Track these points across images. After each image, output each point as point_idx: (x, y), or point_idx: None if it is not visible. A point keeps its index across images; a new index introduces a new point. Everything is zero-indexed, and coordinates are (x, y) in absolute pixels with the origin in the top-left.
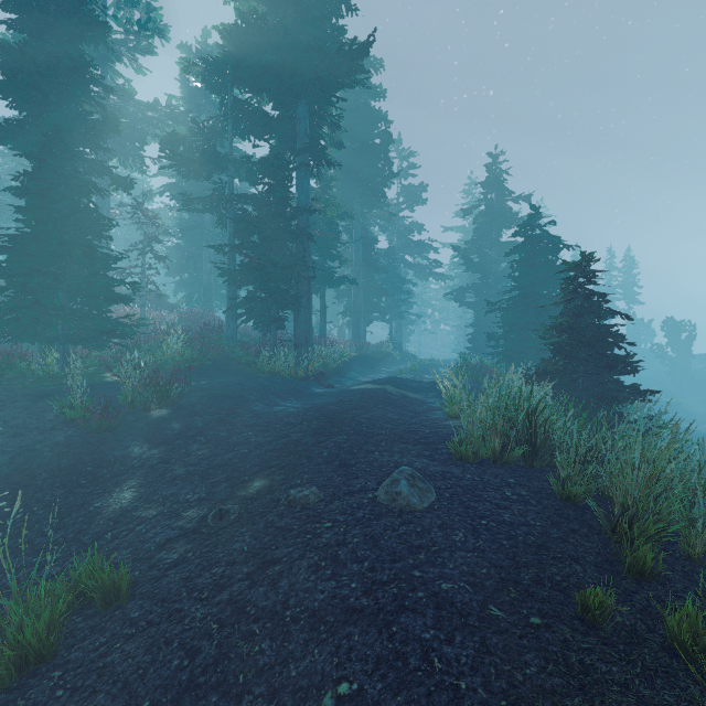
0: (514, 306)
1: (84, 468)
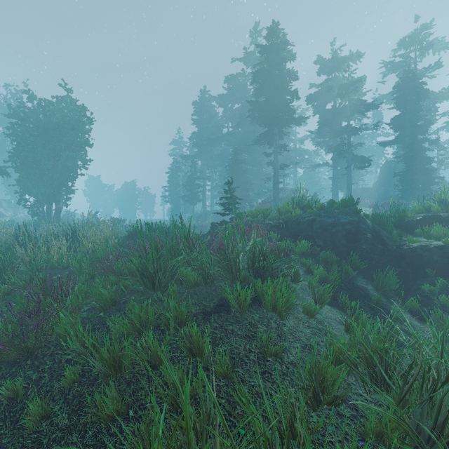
0: None
1: None
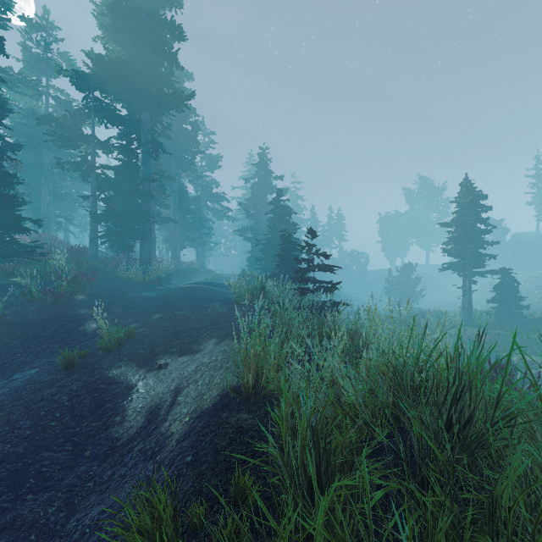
0: (270, 242)
1: (60, 318)
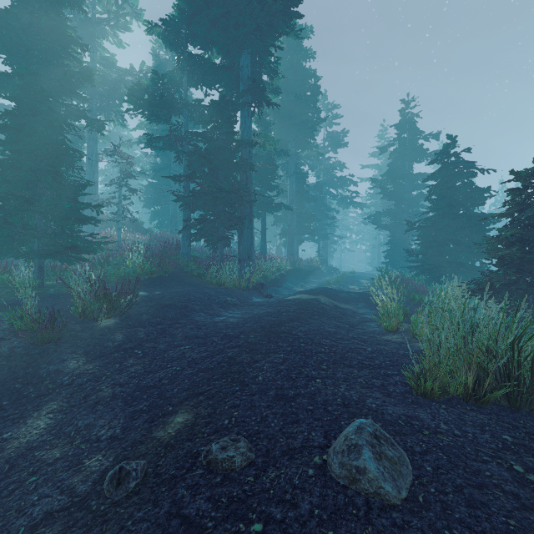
0: (432, 225)
1: (13, 385)
